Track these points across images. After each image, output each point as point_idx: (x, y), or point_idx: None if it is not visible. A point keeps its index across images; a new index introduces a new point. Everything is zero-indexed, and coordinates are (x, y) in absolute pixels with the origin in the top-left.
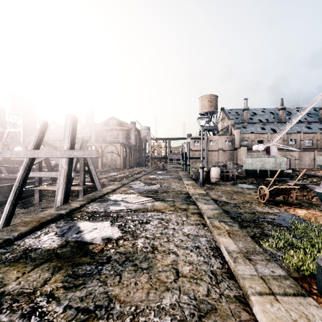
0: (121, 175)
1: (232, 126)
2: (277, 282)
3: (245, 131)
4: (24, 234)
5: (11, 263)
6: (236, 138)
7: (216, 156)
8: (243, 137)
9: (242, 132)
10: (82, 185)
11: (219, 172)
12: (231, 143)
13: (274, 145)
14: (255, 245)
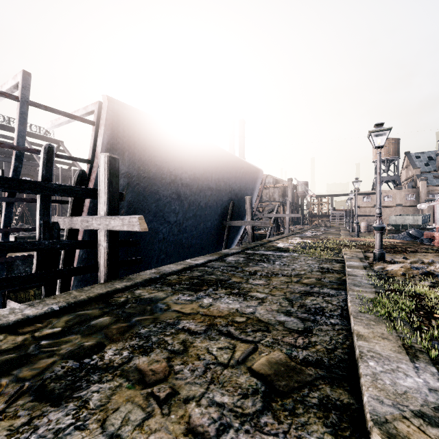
0: (290, 230)
1: (416, 177)
2: (348, 237)
3: (437, 182)
4: (292, 235)
5: (297, 236)
6: (420, 191)
7: (392, 213)
8: (432, 190)
9: (431, 184)
10: (276, 232)
11: (366, 226)
12: (415, 198)
13: (438, 204)
14: (350, 236)
